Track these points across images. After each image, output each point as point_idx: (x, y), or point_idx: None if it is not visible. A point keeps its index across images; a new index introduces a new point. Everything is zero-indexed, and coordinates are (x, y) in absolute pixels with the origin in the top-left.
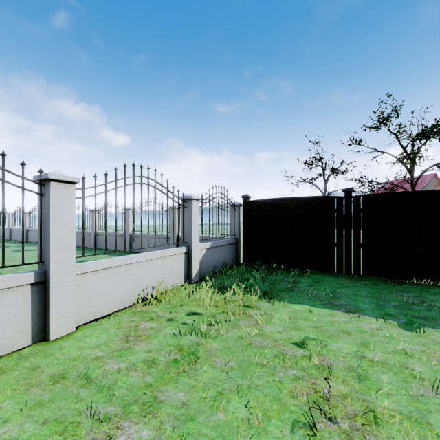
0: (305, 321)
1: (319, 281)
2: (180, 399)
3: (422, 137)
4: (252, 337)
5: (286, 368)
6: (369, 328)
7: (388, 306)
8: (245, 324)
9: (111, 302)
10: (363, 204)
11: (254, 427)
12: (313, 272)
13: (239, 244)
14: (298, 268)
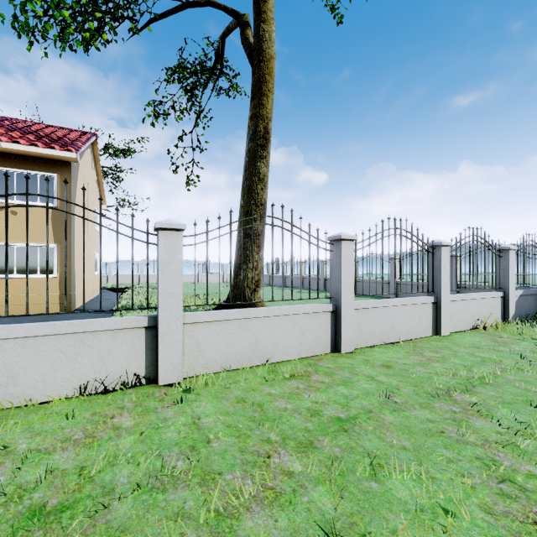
0: None
1: None
2: None
3: None
4: None
5: None
6: None
7: None
8: None
9: (459, 324)
10: None
11: None
12: None
13: None
14: None
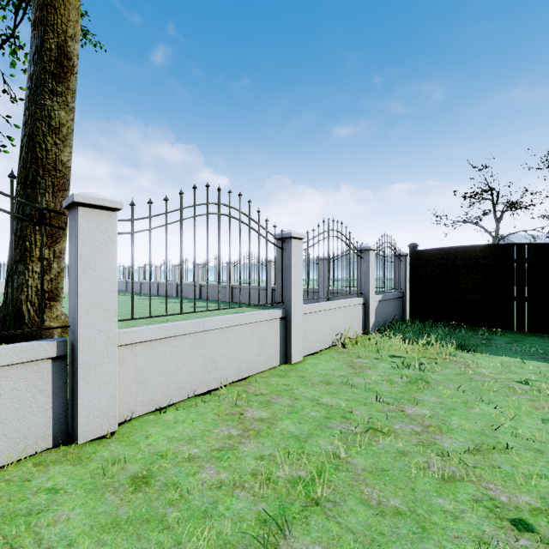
0: (520, 369)
1: (519, 340)
2: (435, 400)
3: None
4: (470, 375)
5: (518, 394)
6: None
7: None
8: (455, 366)
9: (317, 342)
10: None
11: (508, 417)
12: (506, 332)
13: (405, 299)
14: (484, 327)
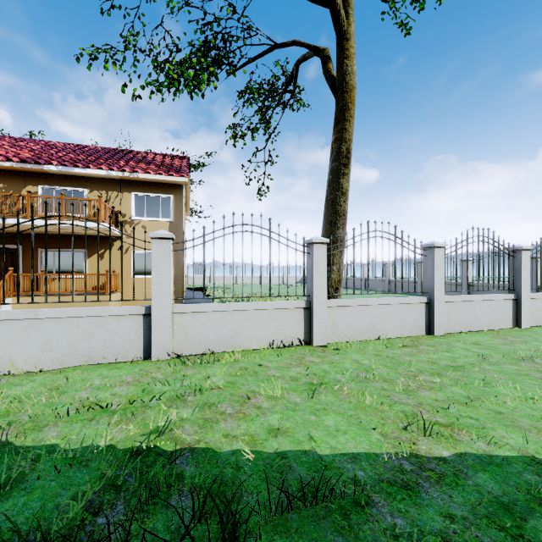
0: None
1: None
2: None
3: None
4: None
5: None
6: None
7: None
8: None
9: (539, 319)
10: None
11: None
12: None
13: None
14: None
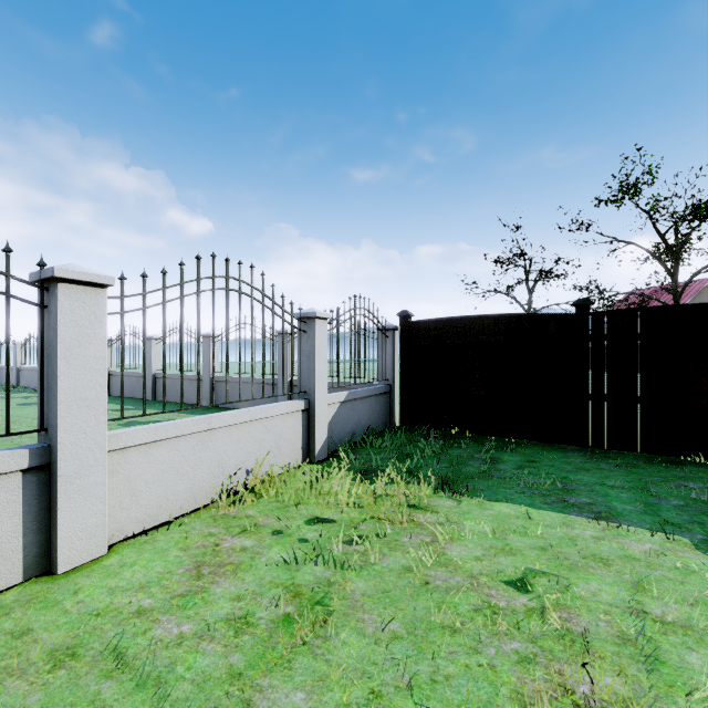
0: (522, 536)
1: (534, 459)
2: (297, 707)
3: (692, 218)
4: (428, 570)
5: (499, 637)
6: (642, 552)
7: (666, 507)
8: (414, 543)
9: (172, 500)
10: (609, 326)
11: None
12: (521, 443)
13: (394, 394)
14: (495, 436)
